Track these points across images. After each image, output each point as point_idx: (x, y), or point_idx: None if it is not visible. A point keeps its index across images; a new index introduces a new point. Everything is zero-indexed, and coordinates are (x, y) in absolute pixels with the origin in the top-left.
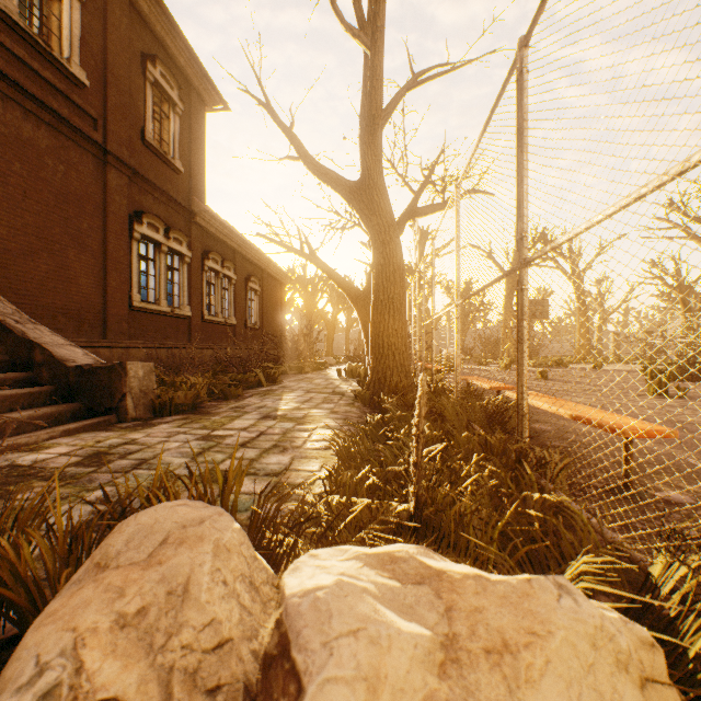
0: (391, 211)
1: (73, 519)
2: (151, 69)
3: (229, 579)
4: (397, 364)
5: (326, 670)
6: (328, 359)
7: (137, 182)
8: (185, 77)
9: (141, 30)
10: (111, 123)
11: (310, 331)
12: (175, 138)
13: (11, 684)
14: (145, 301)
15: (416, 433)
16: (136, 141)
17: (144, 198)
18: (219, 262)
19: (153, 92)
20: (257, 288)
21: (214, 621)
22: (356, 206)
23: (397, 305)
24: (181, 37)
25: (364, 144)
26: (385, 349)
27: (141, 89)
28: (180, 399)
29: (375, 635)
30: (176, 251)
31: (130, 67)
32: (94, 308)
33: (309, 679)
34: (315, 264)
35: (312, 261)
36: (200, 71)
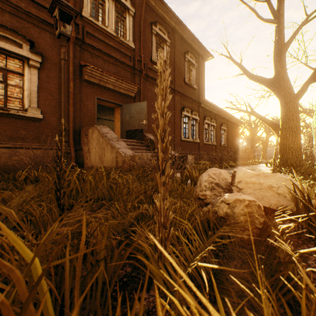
0: (291, 87)
1: (188, 182)
2: (186, 56)
3: (226, 175)
4: (293, 156)
5: (239, 171)
6: (262, 160)
7: (182, 97)
8: (197, 53)
9: (183, 44)
10: (175, 80)
11: (251, 146)
12: (194, 77)
13: (203, 175)
14: (184, 138)
15: (273, 163)
16: (182, 83)
17: (184, 102)
18: (209, 120)
19: (187, 64)
20: (225, 128)
21: (224, 177)
22: (271, 89)
23: (293, 129)
24: (196, 40)
25: (275, 61)
26: (286, 150)
27: (183, 65)
28: (200, 167)
29: (246, 171)
30: (194, 118)
31: (180, 59)
32: (171, 141)
33: (237, 172)
34: (253, 115)
35: (251, 114)
36: (202, 48)
